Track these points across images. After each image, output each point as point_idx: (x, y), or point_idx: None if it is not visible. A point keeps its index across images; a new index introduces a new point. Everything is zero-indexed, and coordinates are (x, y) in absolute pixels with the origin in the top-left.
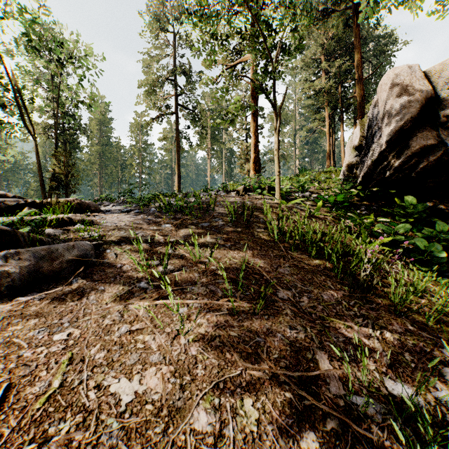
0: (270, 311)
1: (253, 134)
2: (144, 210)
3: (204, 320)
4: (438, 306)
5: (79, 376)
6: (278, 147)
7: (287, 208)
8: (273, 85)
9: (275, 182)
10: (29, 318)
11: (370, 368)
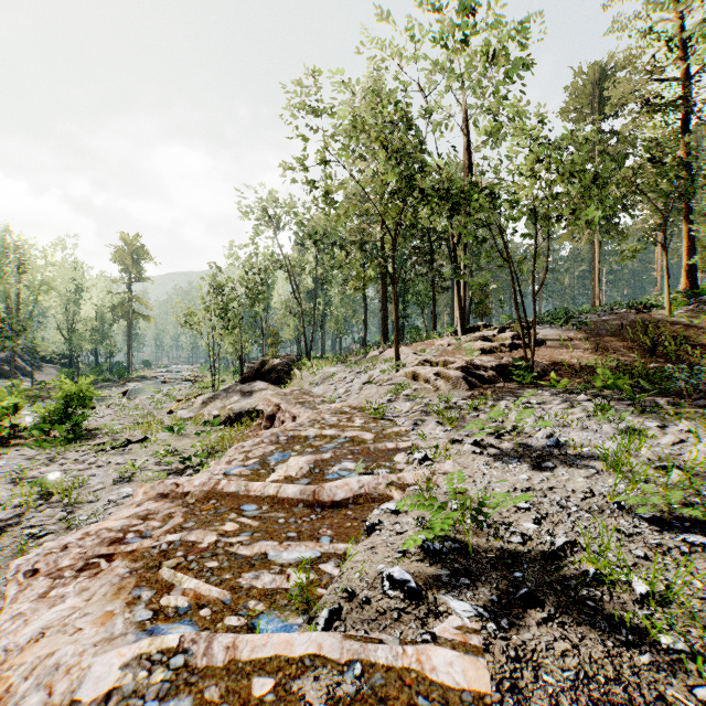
0: (602, 354)
1: (684, 238)
2: (559, 328)
3: (580, 353)
4: (672, 354)
5: (552, 356)
6: (666, 276)
7: (668, 321)
8: (661, 232)
9: (664, 302)
10: (537, 351)
11: (622, 361)
